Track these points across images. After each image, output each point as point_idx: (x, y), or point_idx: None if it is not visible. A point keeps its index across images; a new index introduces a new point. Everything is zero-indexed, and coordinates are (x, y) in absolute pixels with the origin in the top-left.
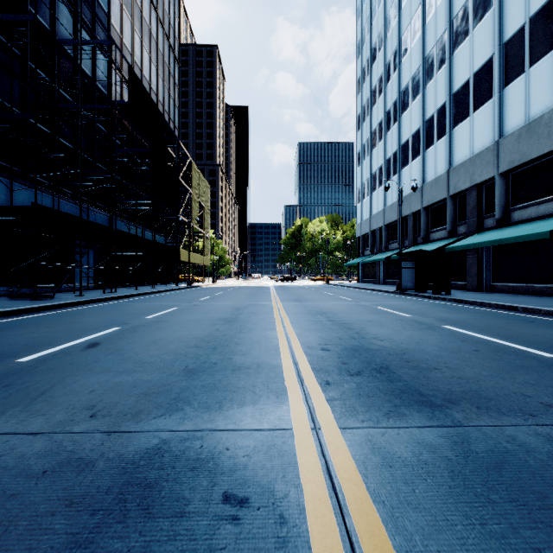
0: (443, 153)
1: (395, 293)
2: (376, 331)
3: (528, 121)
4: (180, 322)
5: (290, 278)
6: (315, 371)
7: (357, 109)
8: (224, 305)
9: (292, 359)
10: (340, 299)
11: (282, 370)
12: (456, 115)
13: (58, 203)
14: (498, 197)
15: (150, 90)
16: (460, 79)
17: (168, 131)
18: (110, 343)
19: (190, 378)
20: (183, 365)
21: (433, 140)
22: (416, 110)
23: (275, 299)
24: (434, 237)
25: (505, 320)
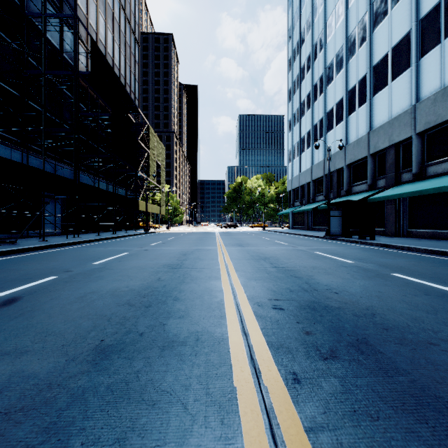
0: (364, 118)
1: (324, 238)
2: (325, 280)
3: (443, 86)
4: (123, 269)
5: (232, 225)
6: (274, 351)
7: (288, 84)
8: (172, 250)
9: (240, 326)
10: (278, 244)
11: (229, 347)
12: (376, 84)
13: (27, 158)
14: (415, 154)
15: (113, 65)
16: (379, 53)
17: (128, 99)
18: (30, 299)
19: (96, 368)
20: (98, 339)
21: (355, 107)
22: (339, 82)
23: (219, 244)
24: (355, 190)
25: (446, 266)
